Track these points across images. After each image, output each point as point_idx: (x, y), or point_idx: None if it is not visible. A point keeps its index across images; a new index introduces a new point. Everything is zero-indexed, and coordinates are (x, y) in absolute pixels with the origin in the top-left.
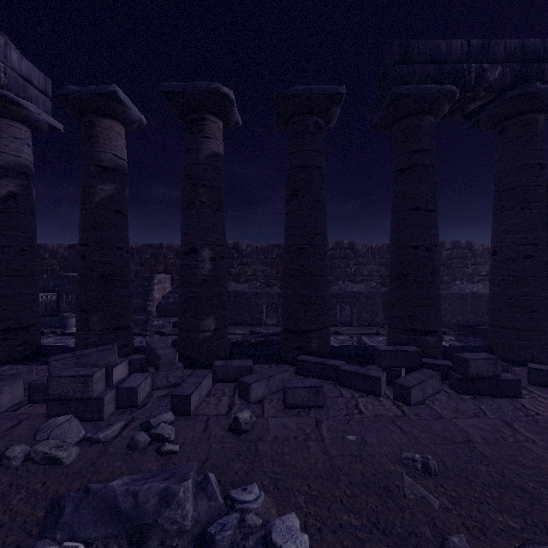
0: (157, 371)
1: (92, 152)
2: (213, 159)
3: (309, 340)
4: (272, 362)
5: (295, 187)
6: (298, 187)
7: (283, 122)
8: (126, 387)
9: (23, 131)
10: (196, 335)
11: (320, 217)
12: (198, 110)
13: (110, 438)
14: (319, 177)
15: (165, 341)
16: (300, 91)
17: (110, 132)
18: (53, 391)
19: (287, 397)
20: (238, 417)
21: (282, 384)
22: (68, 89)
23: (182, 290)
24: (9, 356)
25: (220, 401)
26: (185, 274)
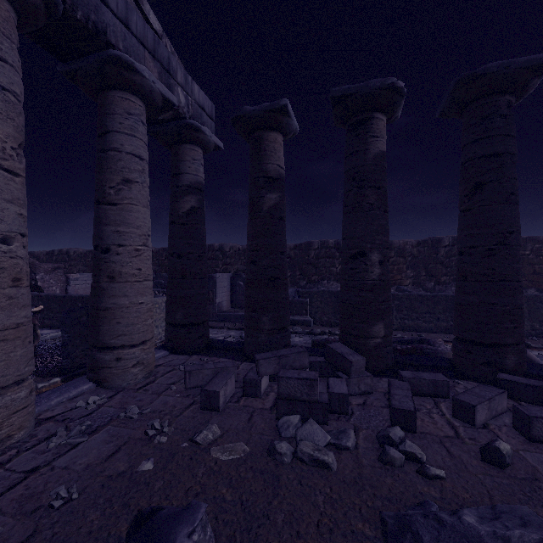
0: (350, 377)
1: (261, 165)
2: (380, 159)
3: (503, 356)
4: (450, 376)
5: (481, 180)
6: (485, 180)
7: (457, 109)
8: (337, 393)
9: (199, 153)
10: (365, 341)
11: (515, 213)
12: (365, 109)
13: (353, 447)
14: (513, 165)
15: (345, 346)
16: (494, 68)
17: (274, 144)
18: (282, 391)
19: (533, 428)
20: (499, 447)
21: (499, 407)
22: (244, 110)
23: (349, 294)
24: (192, 347)
25: (433, 419)
26: (351, 278)
